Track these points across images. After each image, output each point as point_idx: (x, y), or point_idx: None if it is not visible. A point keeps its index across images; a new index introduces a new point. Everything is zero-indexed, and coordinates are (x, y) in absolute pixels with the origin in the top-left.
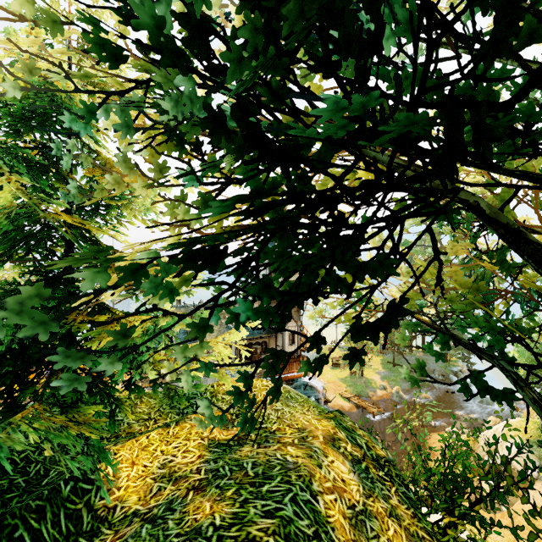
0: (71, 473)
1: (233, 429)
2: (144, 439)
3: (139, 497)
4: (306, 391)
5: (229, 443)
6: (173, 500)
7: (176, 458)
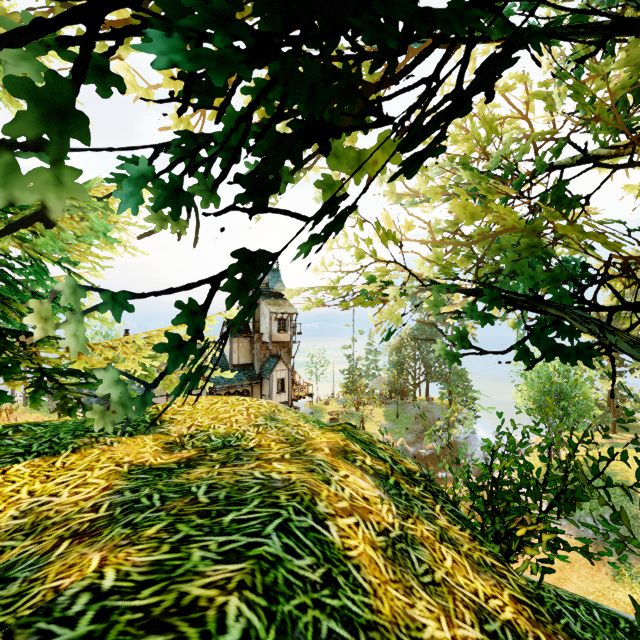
0: None
1: (181, 452)
2: None
3: None
4: None
5: (170, 466)
6: (16, 562)
7: (57, 498)
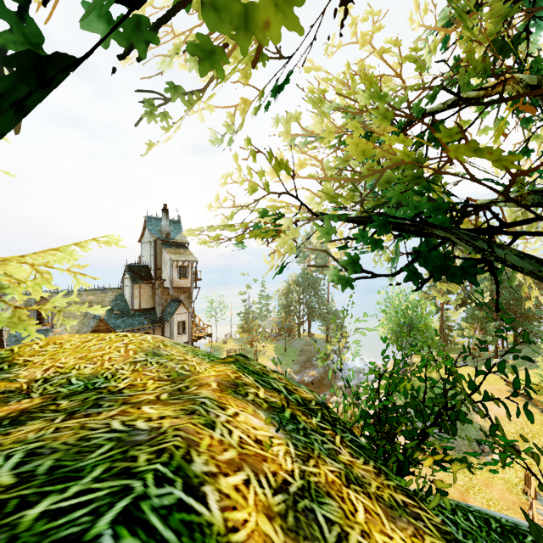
0: None
1: (19, 403)
2: None
3: None
4: None
5: None
6: None
7: None
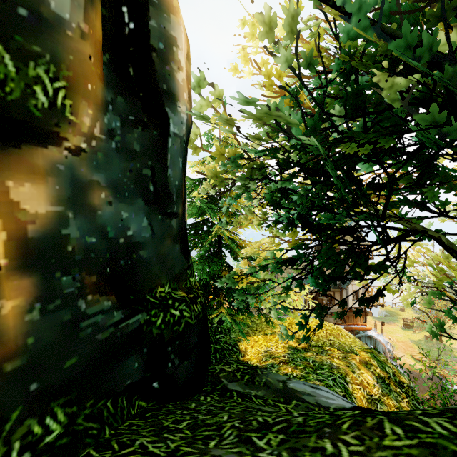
0: (229, 343)
1: (302, 344)
2: (256, 337)
3: (257, 360)
4: (370, 343)
5: (300, 349)
6: (273, 364)
7: (272, 349)
